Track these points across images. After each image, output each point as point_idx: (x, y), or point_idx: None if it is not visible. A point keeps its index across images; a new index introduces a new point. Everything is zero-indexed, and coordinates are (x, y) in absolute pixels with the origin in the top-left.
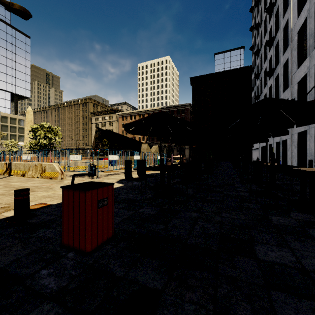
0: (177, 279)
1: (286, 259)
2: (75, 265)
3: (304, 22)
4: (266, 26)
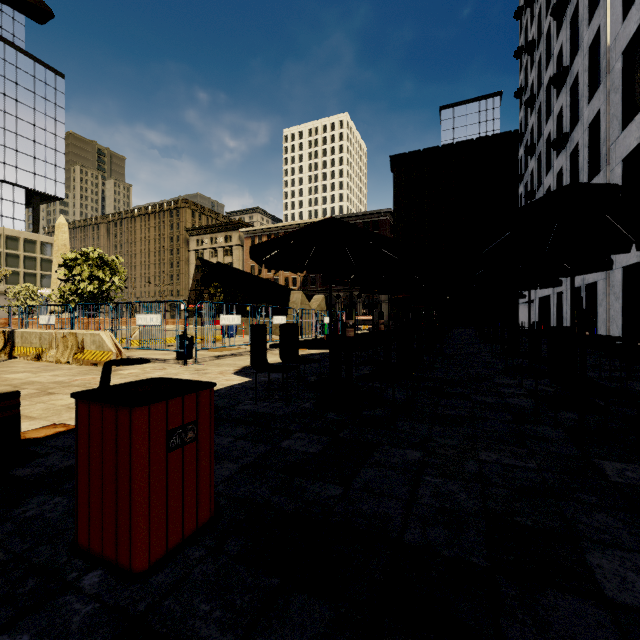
0: None
1: None
2: (94, 618)
3: (637, 31)
4: (550, 47)
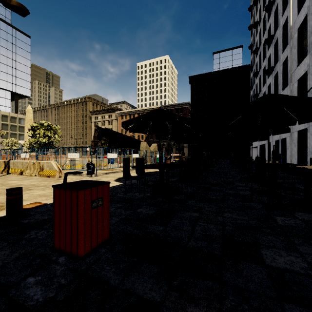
0: (177, 289)
1: (296, 265)
2: (65, 271)
3: (304, 20)
4: (265, 25)
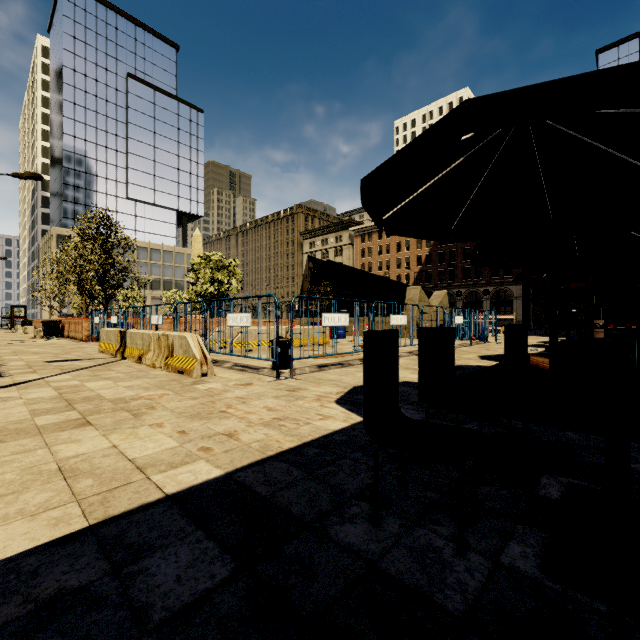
0: None
1: None
2: None
3: None
4: None
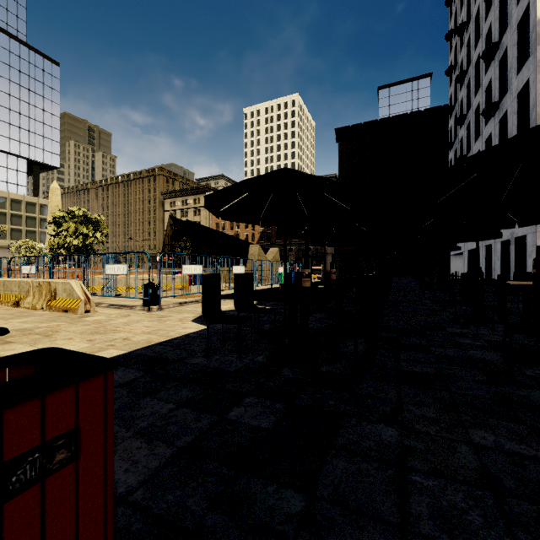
0: None
1: None
2: None
3: None
4: (479, 28)
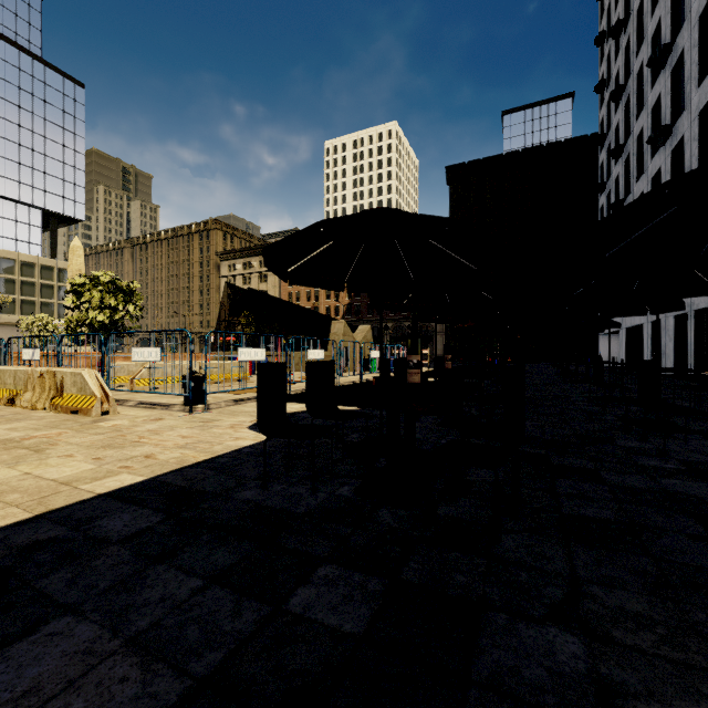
0: None
1: None
2: None
3: None
4: (642, 27)
